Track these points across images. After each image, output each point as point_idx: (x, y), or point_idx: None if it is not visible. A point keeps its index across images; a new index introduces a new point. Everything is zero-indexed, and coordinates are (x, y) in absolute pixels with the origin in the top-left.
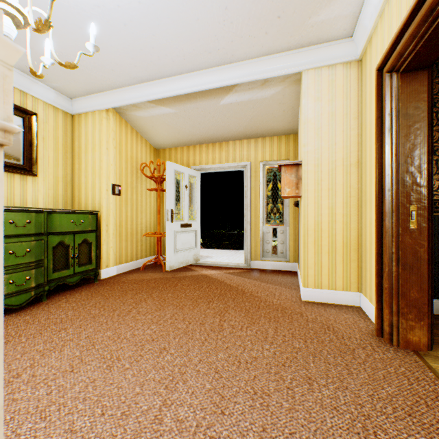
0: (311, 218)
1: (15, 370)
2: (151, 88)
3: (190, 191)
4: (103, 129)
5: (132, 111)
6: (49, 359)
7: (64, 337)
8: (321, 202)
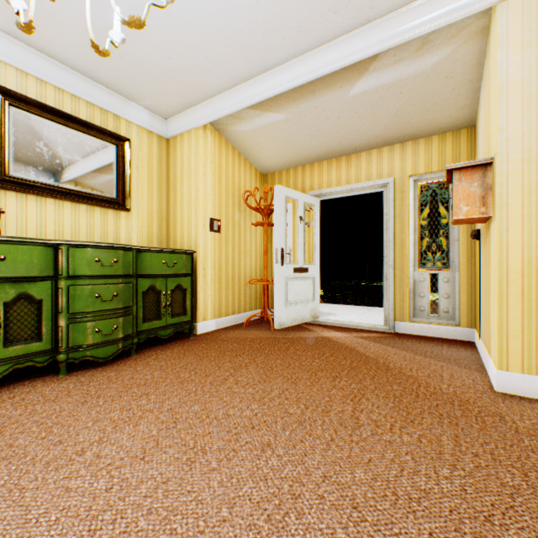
0: (515, 252)
1: (81, 444)
2: (254, 87)
3: (305, 225)
4: (200, 151)
5: (232, 125)
6: (121, 434)
7: (143, 406)
8: (536, 224)
